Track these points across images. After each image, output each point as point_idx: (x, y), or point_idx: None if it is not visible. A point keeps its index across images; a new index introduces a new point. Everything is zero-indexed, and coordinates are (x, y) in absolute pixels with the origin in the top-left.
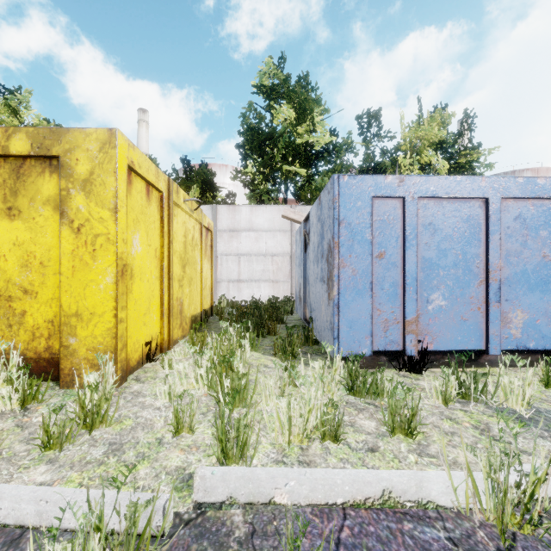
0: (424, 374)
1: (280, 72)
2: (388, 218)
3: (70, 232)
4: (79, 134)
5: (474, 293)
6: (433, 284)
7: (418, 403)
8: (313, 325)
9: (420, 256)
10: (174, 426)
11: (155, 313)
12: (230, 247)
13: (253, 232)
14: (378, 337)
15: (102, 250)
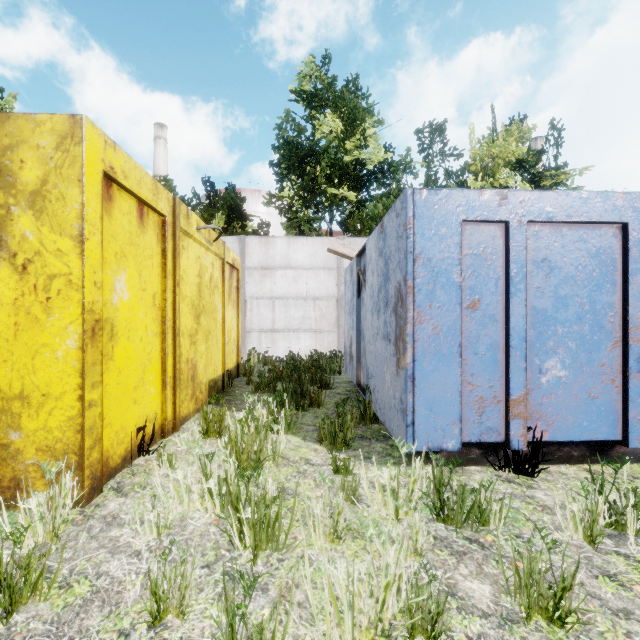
0: (536, 476)
1: (323, 75)
2: (484, 251)
3: (10, 272)
4: (25, 123)
5: (607, 358)
6: (548, 346)
7: (576, 570)
8: (372, 397)
9: (530, 307)
10: (150, 611)
11: (153, 384)
12: (262, 289)
13: (291, 269)
14: (470, 423)
15: (60, 298)
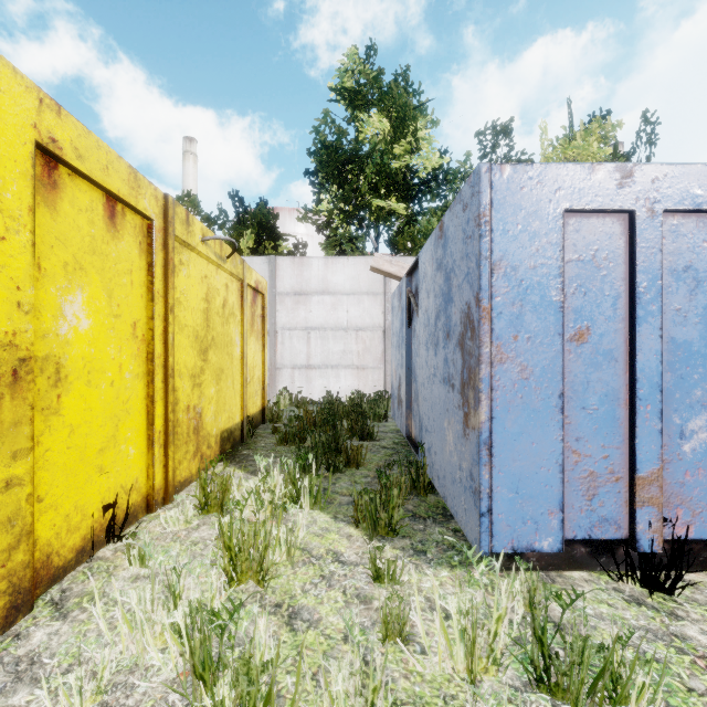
0: (678, 594)
1: (368, 69)
2: (596, 256)
3: None
4: None
5: None
6: (694, 397)
7: None
8: (426, 458)
9: (665, 338)
10: None
11: (132, 443)
12: (295, 318)
13: (329, 295)
14: (574, 511)
15: None
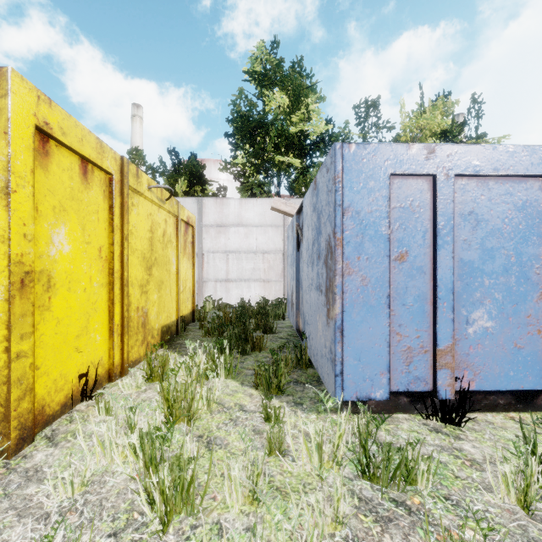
0: (463, 426)
1: (272, 57)
2: (412, 204)
3: None
4: None
5: (533, 309)
6: (475, 297)
7: None
8: (307, 343)
9: (457, 259)
10: None
11: (99, 332)
12: (217, 244)
13: (242, 227)
14: (398, 373)
15: None
